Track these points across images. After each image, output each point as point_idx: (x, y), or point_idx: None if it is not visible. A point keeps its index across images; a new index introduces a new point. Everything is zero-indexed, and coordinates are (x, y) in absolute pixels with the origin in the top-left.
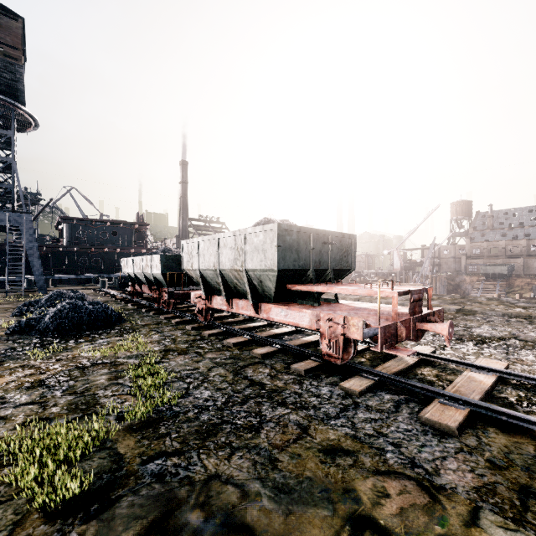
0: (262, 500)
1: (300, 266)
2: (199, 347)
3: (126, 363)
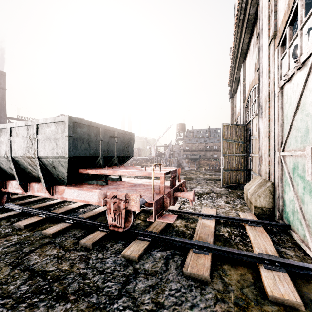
0: None
1: (90, 154)
2: None
3: None
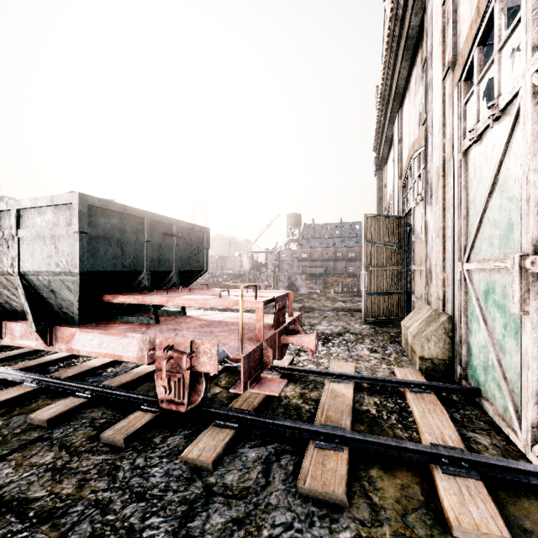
0: None
1: (125, 266)
2: None
3: None
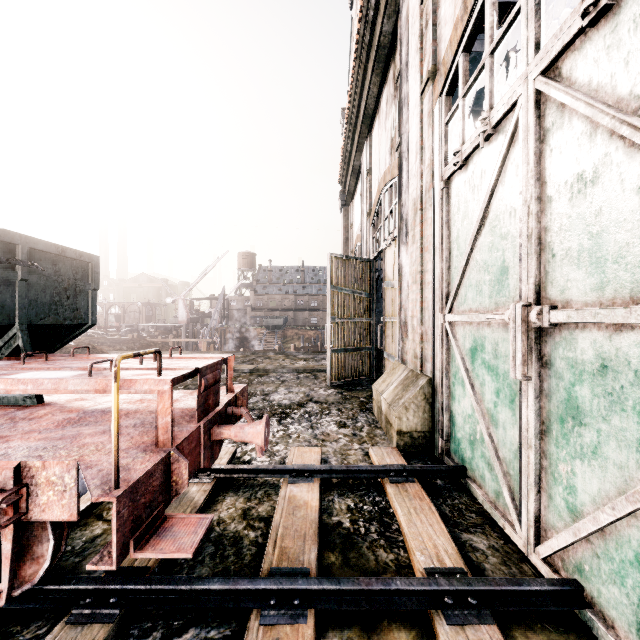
0: None
1: None
2: None
3: None
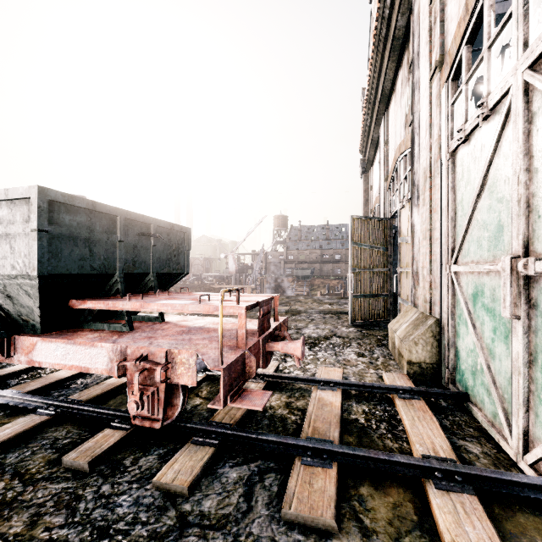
0: None
1: (94, 269)
2: None
3: None
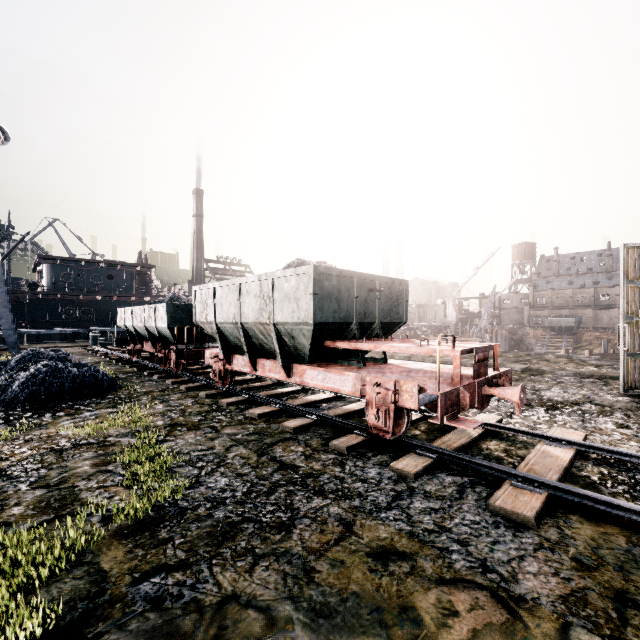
0: (294, 629)
1: (341, 319)
2: (215, 419)
3: (119, 442)
